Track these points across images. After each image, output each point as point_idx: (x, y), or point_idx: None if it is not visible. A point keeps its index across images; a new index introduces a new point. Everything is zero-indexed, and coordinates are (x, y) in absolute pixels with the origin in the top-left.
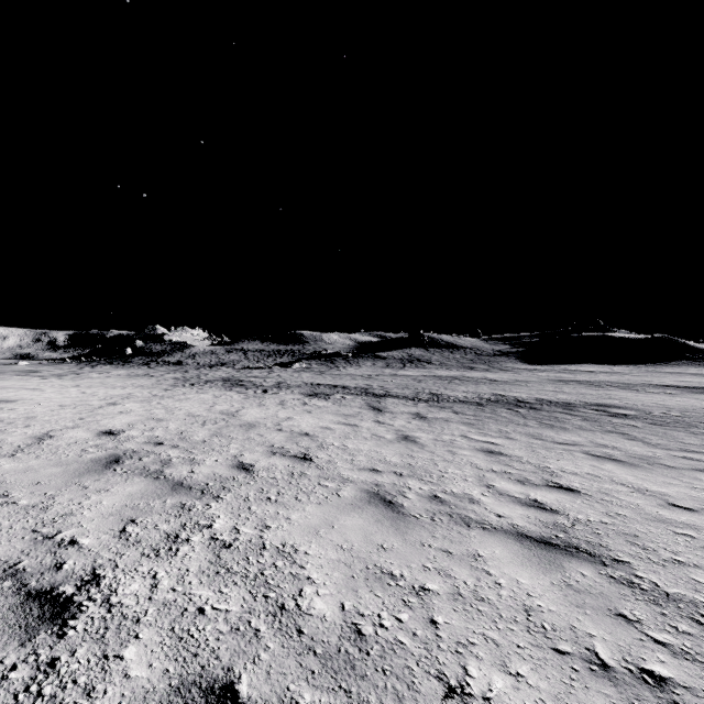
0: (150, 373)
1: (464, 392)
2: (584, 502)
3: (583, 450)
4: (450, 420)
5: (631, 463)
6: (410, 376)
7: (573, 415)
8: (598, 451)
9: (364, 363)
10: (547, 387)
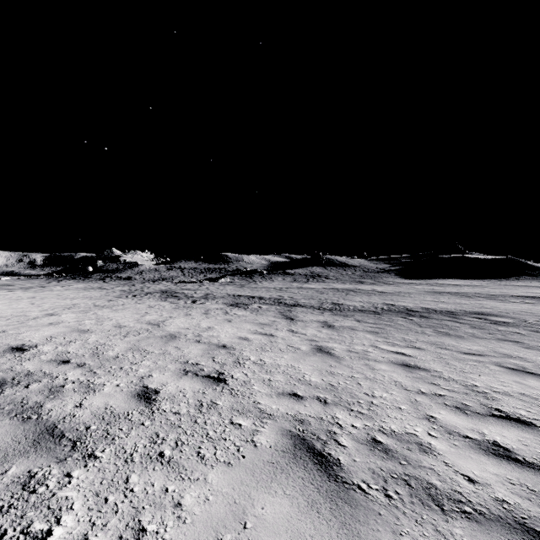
0: (103, 286)
1: (360, 302)
2: None
3: (493, 361)
4: (355, 329)
5: None
6: (314, 289)
7: (461, 323)
8: (509, 362)
9: (276, 278)
10: (427, 298)
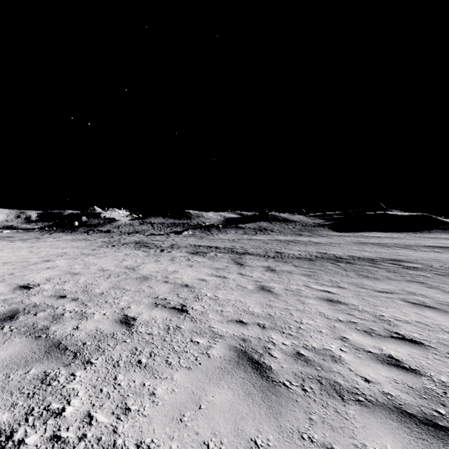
0: (87, 238)
1: (298, 251)
2: (435, 357)
3: (400, 298)
4: (293, 272)
5: (444, 310)
6: (261, 240)
7: (379, 267)
8: (412, 298)
9: (230, 231)
10: (353, 247)
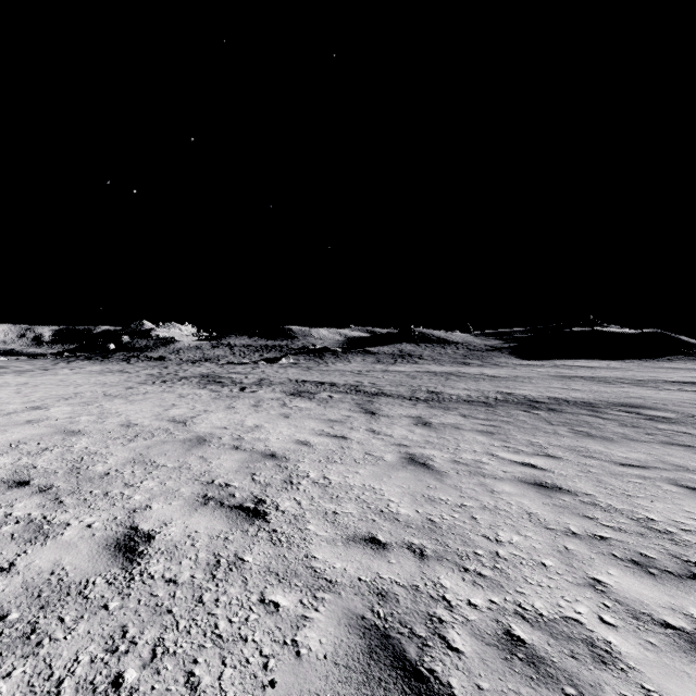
0: (125, 369)
1: (465, 389)
2: None
3: (666, 477)
4: (461, 427)
5: None
6: (403, 372)
7: (605, 418)
8: (688, 479)
9: (354, 358)
10: (553, 384)
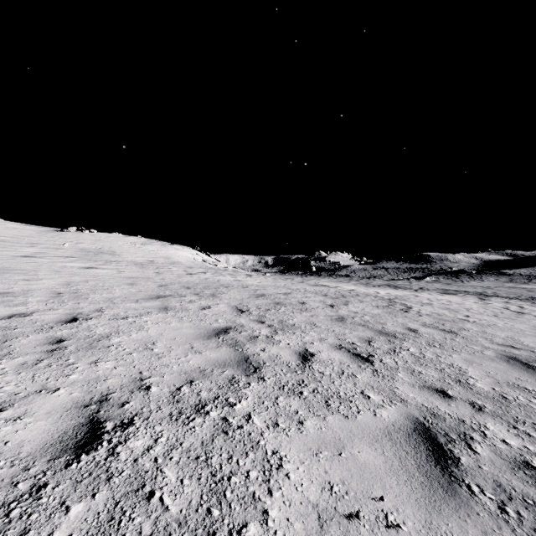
0: (340, 281)
1: None
2: (532, 312)
3: None
4: (522, 304)
5: None
6: (526, 288)
7: None
8: None
9: (487, 278)
10: None
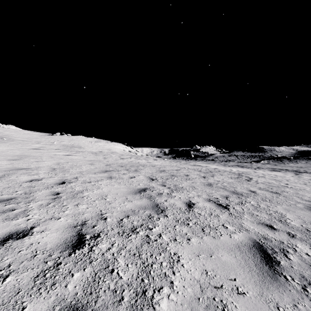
0: (208, 163)
1: None
2: None
3: None
4: None
5: None
6: None
7: None
8: None
9: (300, 162)
10: None
